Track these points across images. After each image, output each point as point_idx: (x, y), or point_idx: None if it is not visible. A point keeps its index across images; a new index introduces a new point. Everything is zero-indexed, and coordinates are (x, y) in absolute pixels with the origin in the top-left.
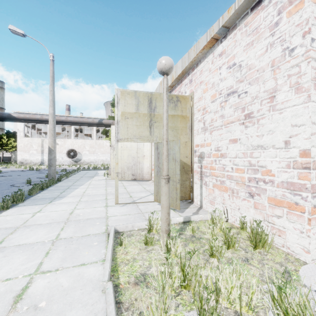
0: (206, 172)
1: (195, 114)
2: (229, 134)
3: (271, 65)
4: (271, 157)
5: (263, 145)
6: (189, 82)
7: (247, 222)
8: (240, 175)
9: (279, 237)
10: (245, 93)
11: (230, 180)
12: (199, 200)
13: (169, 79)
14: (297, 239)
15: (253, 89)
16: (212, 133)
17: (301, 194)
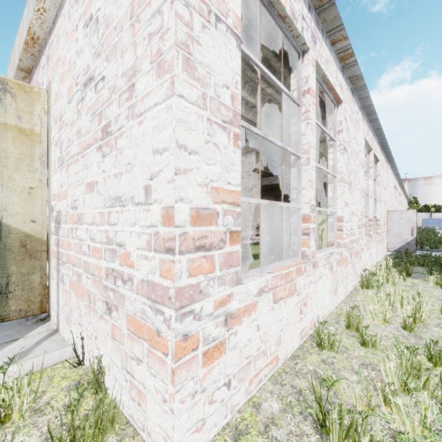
0: (62, 254)
1: (52, 129)
2: (86, 171)
3: (130, 14)
4: (130, 223)
5: (121, 196)
6: (47, 61)
7: (104, 368)
8: (97, 263)
9: (139, 407)
10: (102, 79)
11: (87, 274)
12: (56, 315)
13: (16, 51)
14: (160, 415)
15: (110, 71)
16: (69, 169)
17: (164, 312)
